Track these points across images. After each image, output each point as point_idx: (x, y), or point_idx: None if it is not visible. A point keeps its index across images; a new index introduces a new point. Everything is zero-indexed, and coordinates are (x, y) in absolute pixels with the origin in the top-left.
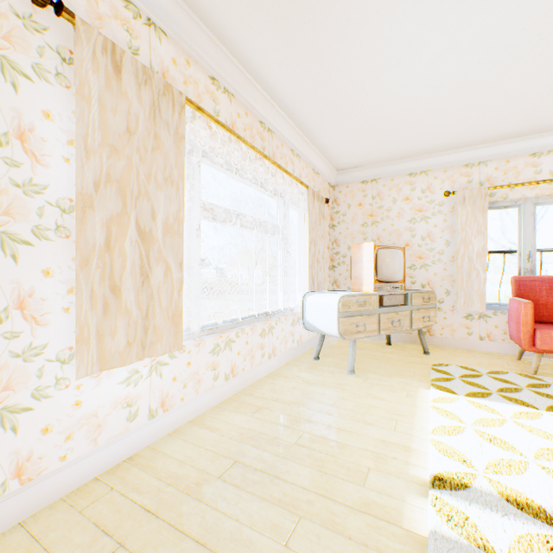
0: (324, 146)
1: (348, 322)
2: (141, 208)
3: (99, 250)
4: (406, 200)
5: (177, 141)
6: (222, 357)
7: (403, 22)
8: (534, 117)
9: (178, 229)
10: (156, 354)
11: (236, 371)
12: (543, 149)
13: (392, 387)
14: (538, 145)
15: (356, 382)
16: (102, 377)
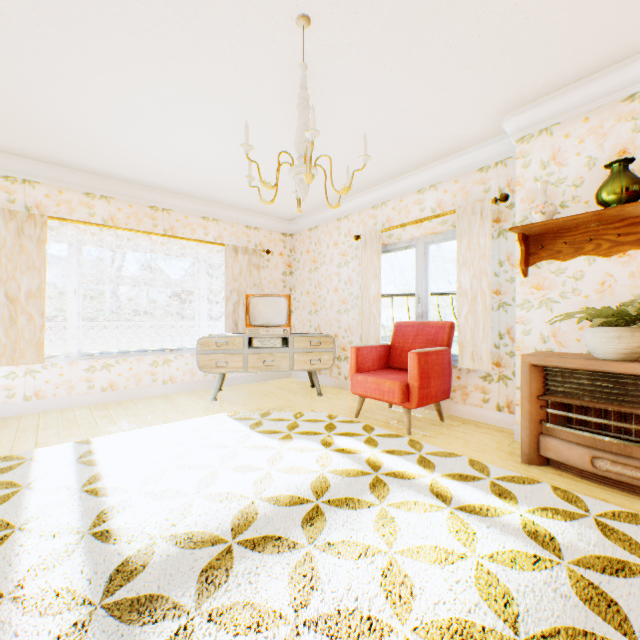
0: (245, 207)
1: (208, 358)
2: (10, 286)
3: None
4: (335, 246)
5: (40, 244)
6: (99, 375)
7: (157, 142)
8: (379, 161)
9: (41, 295)
10: (22, 364)
11: (117, 387)
12: (424, 185)
13: (213, 410)
14: (420, 181)
15: (200, 405)
16: None
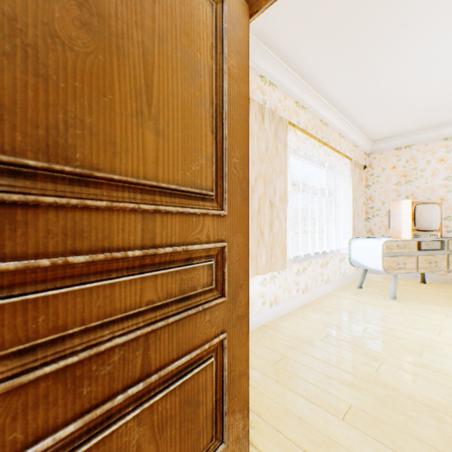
0: (363, 126)
1: (390, 261)
2: (270, 189)
3: (256, 213)
4: (441, 161)
5: (284, 148)
6: (300, 278)
7: (445, 43)
8: None
9: (284, 199)
10: (276, 270)
11: (307, 289)
12: None
13: (432, 311)
14: None
15: (398, 305)
16: (253, 279)
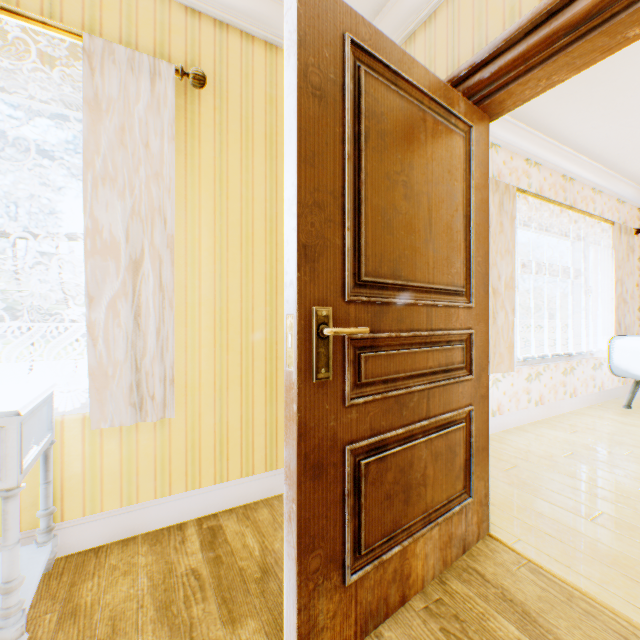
0: (635, 173)
1: None
2: (492, 274)
3: None
4: None
5: (510, 222)
6: (532, 385)
7: None
8: None
9: (511, 285)
10: (500, 372)
11: (542, 401)
12: None
13: None
14: None
15: None
16: None
